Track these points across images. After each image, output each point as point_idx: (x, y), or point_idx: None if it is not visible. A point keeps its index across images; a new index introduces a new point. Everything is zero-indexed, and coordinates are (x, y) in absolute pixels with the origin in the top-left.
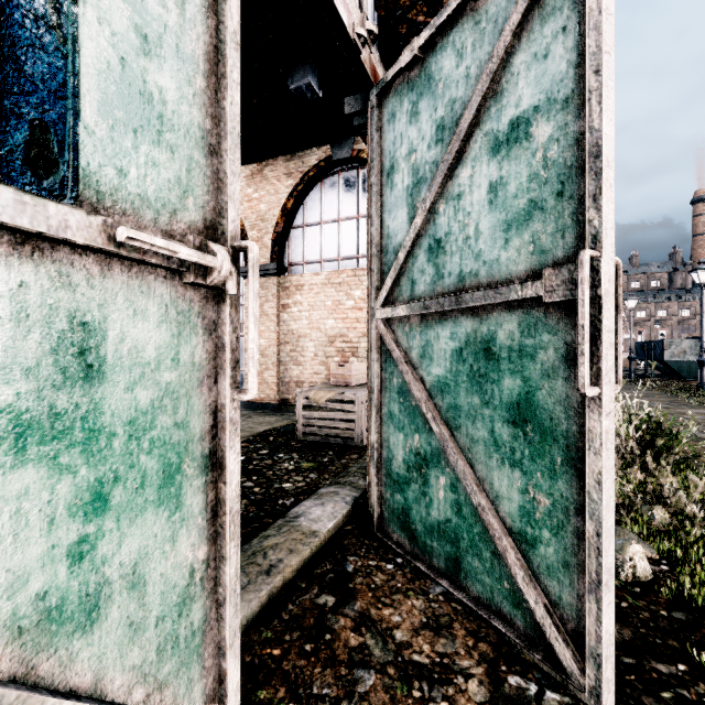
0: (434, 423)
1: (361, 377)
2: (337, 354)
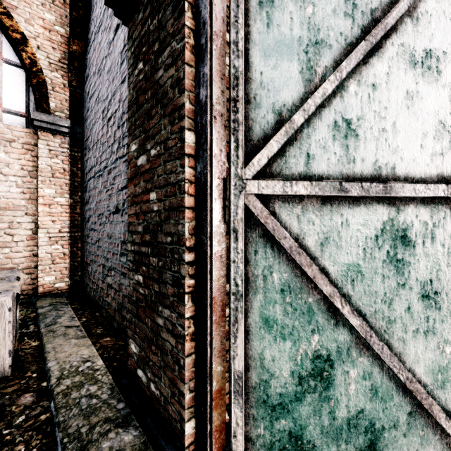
0: (353, 316)
1: None
2: None
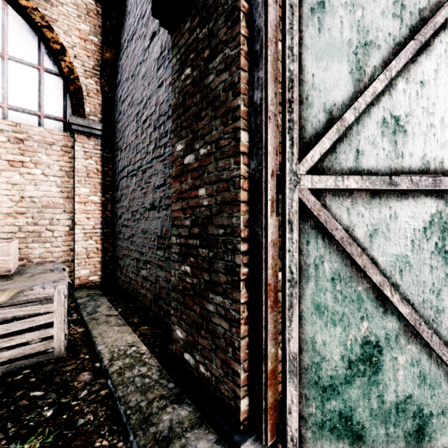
0: (403, 305)
1: (15, 260)
2: None
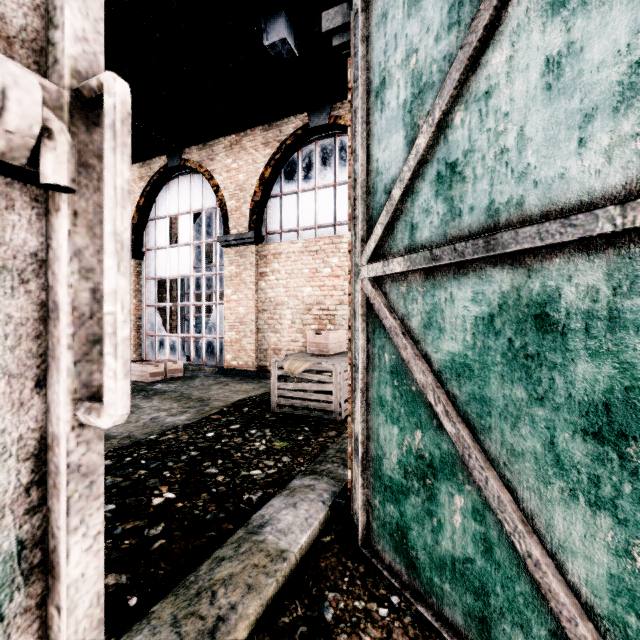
0: (447, 420)
1: (339, 345)
2: (314, 321)
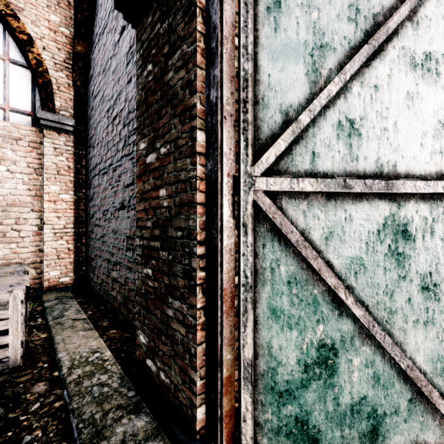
0: (357, 307)
1: None
2: None
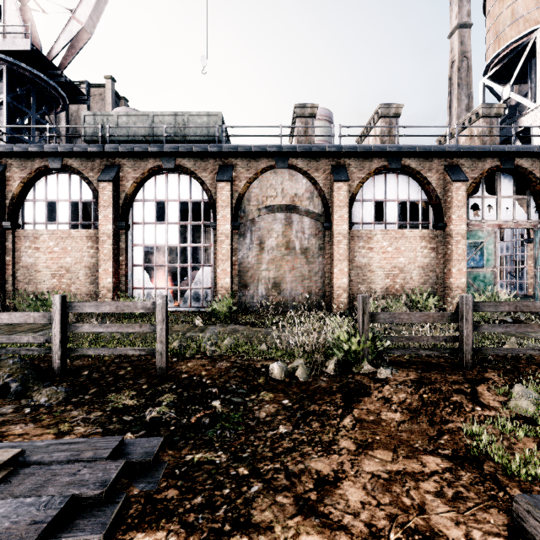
0: (536, 288)
1: None
2: None
